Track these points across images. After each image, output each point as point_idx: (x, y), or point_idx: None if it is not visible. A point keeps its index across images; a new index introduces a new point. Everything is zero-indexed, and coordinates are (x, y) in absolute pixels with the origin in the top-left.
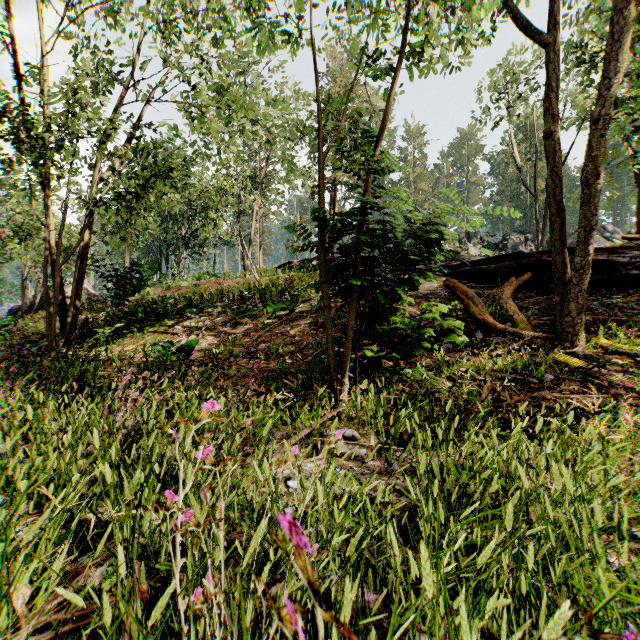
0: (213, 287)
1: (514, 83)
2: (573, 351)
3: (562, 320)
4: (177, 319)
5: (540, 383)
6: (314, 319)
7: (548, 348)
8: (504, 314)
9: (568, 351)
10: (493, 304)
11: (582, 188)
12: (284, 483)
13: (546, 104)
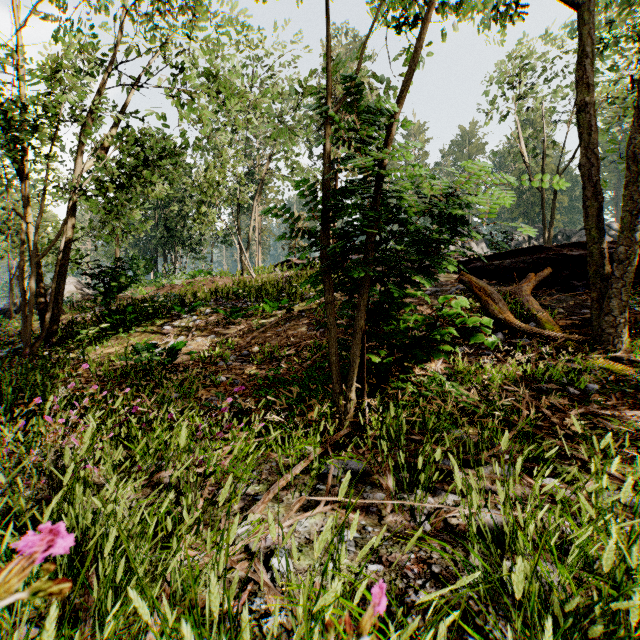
0: (208, 285)
1: (520, 75)
2: (615, 356)
3: (600, 320)
4: (167, 319)
5: (583, 395)
6: (313, 319)
7: (582, 352)
8: (527, 313)
9: (609, 356)
10: (512, 302)
11: (627, 165)
12: (266, 561)
13: (578, 72)
